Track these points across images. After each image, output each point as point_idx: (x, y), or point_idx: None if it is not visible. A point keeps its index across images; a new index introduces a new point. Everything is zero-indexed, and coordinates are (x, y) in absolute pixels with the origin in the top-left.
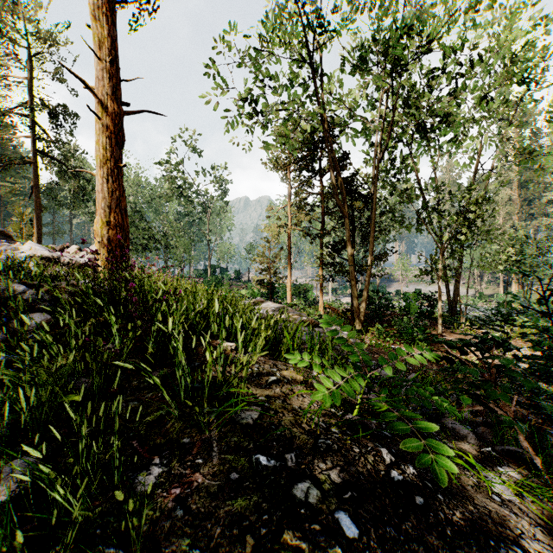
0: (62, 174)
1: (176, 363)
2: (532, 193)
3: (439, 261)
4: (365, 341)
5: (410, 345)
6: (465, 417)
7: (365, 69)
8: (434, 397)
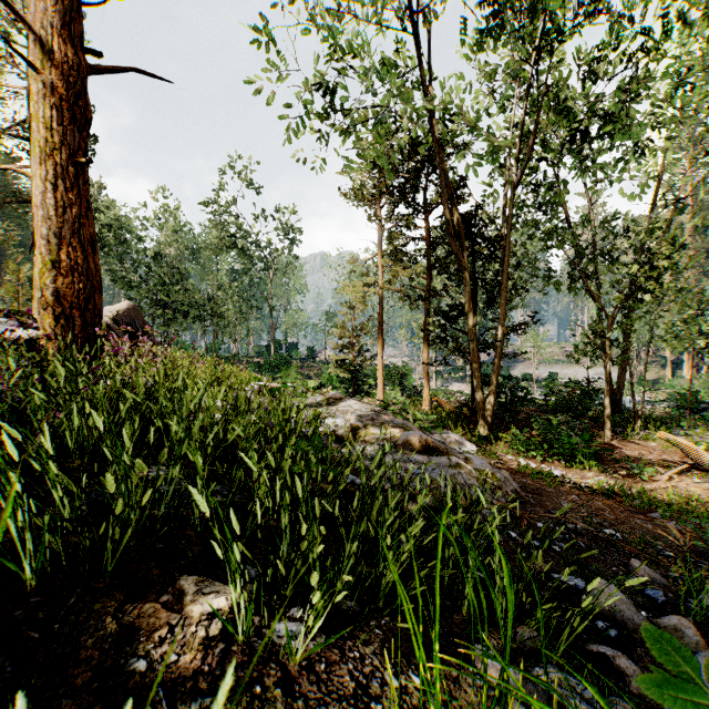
0: None
1: None
2: None
3: (607, 334)
4: (503, 460)
5: (570, 463)
6: None
7: (498, 40)
8: None
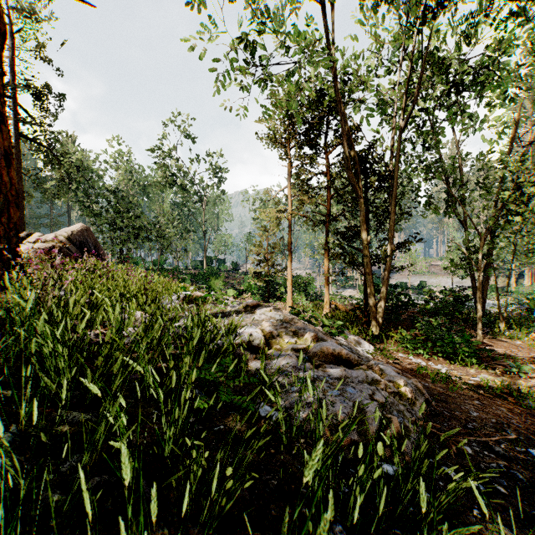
0: (47, 160)
1: None
2: None
3: (480, 250)
4: (399, 360)
5: (453, 361)
6: None
7: None
8: None
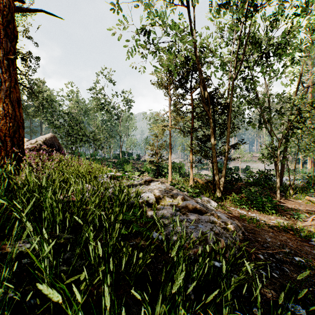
0: (29, 95)
1: None
2: None
3: (278, 149)
4: (231, 211)
5: (262, 211)
6: None
7: (227, 7)
8: None
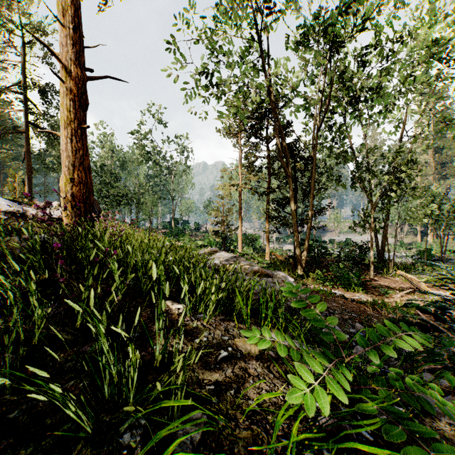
0: (49, 142)
1: (99, 348)
2: (445, 157)
3: (371, 215)
4: (308, 286)
5: (347, 289)
6: (425, 379)
7: (307, 46)
8: (429, 391)
